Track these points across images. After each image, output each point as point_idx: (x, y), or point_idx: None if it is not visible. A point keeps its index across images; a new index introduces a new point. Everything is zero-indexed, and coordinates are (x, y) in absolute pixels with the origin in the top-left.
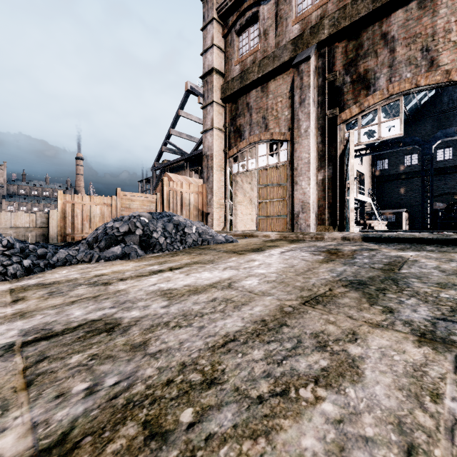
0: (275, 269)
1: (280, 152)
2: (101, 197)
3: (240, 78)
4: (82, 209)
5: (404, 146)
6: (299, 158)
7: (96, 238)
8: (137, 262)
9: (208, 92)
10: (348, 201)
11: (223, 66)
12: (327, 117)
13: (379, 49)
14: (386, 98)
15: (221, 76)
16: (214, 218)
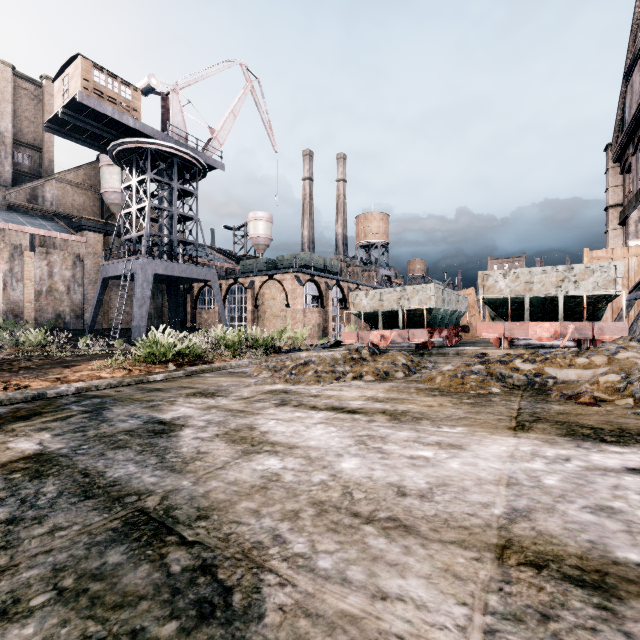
0: None
1: None
2: None
3: (623, 212)
4: None
5: None
6: None
7: None
8: None
9: (607, 222)
10: None
11: (622, 196)
12: None
13: None
14: None
15: (617, 206)
16: None
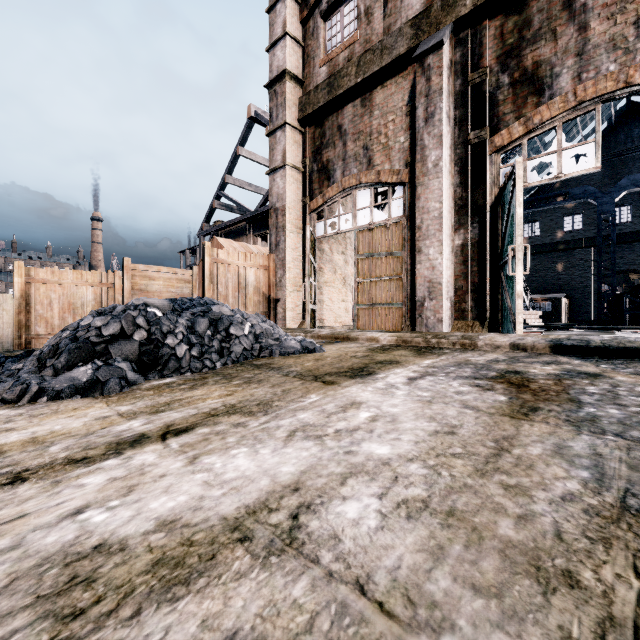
0: (412, 442)
1: (391, 202)
2: (95, 272)
3: (329, 86)
4: (61, 293)
5: (572, 199)
6: (424, 210)
7: (56, 347)
8: (111, 404)
9: (278, 109)
10: (508, 280)
11: (302, 68)
12: (470, 143)
13: (560, 27)
14: (572, 109)
15: (297, 83)
16: (287, 307)
